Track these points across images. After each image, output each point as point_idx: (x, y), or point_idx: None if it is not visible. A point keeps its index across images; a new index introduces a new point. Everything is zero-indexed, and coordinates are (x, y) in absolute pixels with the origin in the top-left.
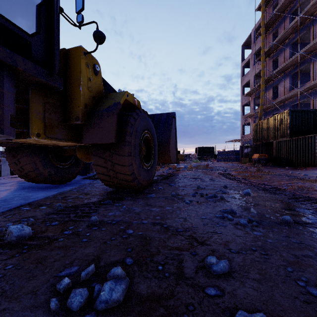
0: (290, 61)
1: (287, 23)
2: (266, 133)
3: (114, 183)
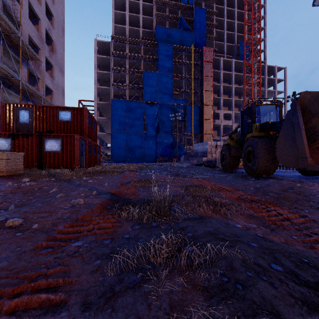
0: None
1: None
2: None
3: None
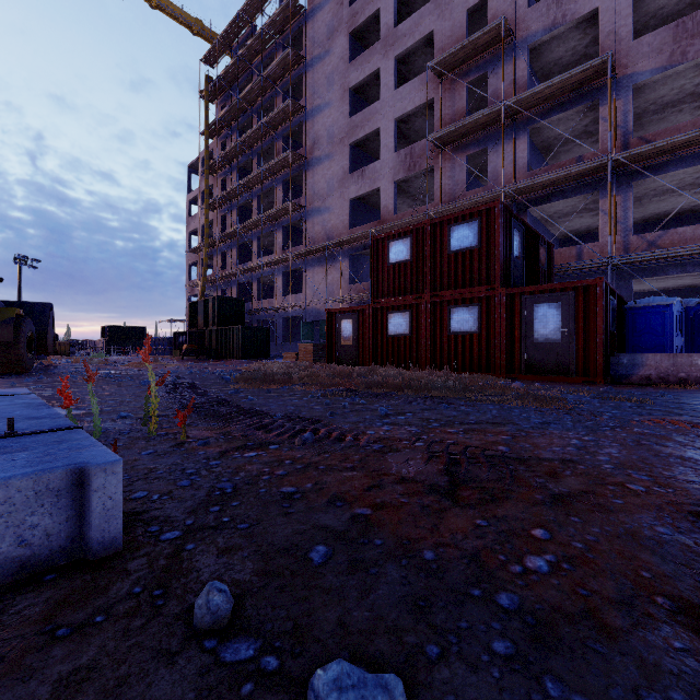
0: (233, 231)
1: (235, 177)
2: (200, 319)
3: (4, 367)
